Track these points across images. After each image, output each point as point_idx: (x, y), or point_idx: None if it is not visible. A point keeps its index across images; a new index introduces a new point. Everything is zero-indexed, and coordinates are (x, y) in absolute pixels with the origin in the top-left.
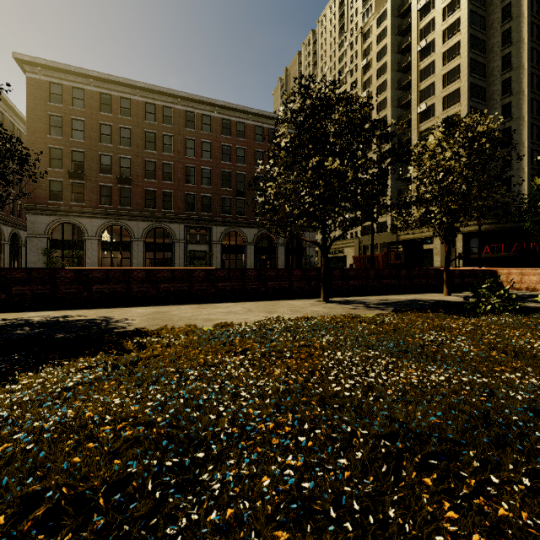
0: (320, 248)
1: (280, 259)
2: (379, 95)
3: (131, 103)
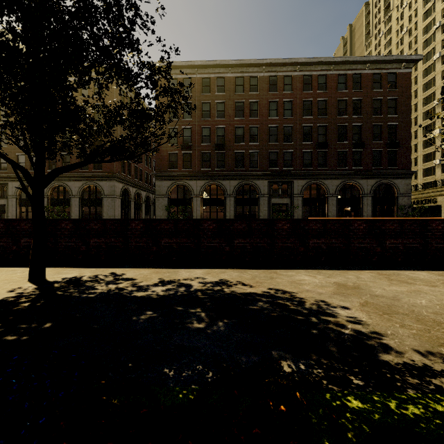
0: None
1: (366, 210)
2: None
3: (224, 80)
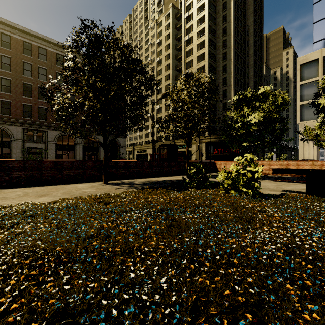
0: (101, 146)
1: (102, 155)
2: (166, 61)
3: None
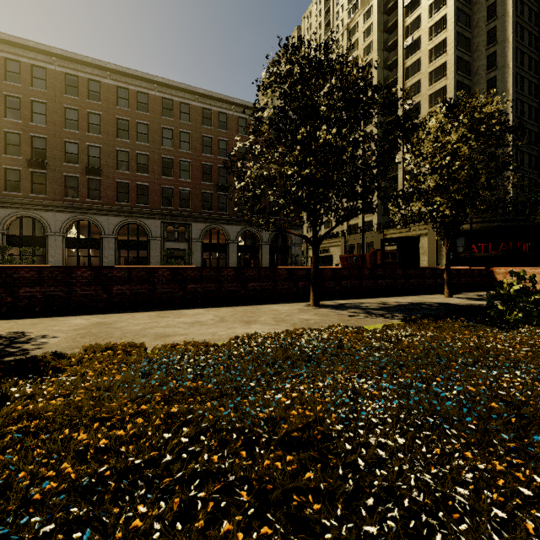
0: (309, 243)
1: (265, 258)
2: None
3: (100, 86)
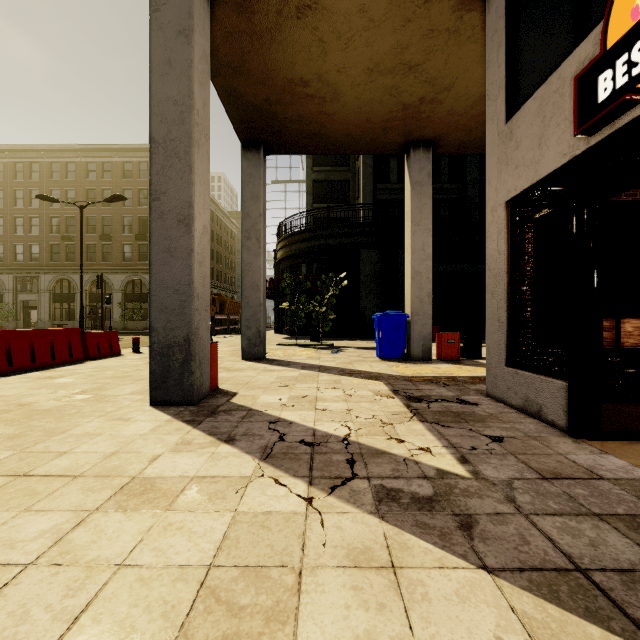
0: None
1: (116, 307)
2: None
3: None
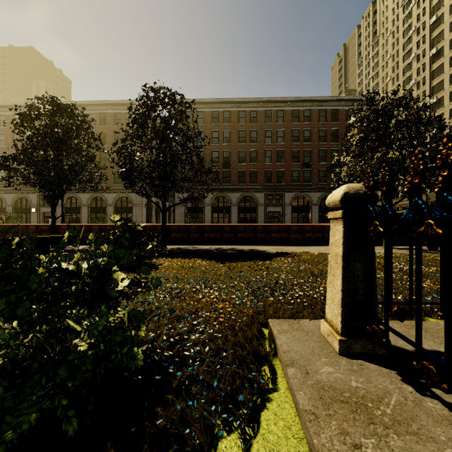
0: None
1: None
2: None
3: (230, 113)
